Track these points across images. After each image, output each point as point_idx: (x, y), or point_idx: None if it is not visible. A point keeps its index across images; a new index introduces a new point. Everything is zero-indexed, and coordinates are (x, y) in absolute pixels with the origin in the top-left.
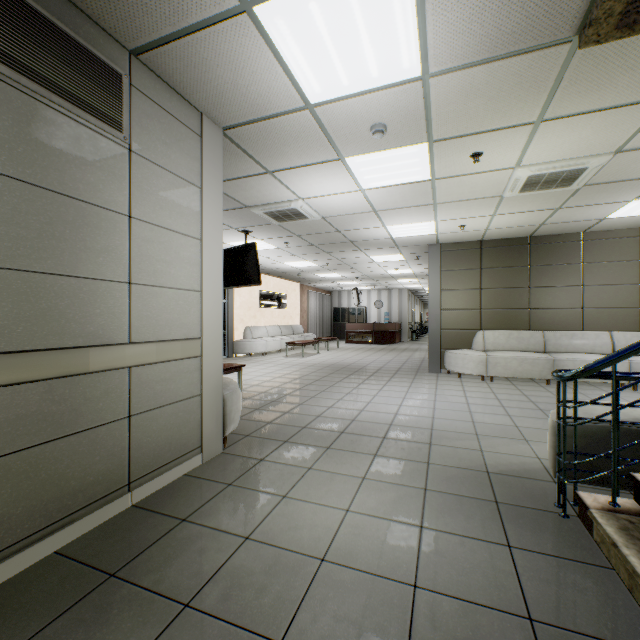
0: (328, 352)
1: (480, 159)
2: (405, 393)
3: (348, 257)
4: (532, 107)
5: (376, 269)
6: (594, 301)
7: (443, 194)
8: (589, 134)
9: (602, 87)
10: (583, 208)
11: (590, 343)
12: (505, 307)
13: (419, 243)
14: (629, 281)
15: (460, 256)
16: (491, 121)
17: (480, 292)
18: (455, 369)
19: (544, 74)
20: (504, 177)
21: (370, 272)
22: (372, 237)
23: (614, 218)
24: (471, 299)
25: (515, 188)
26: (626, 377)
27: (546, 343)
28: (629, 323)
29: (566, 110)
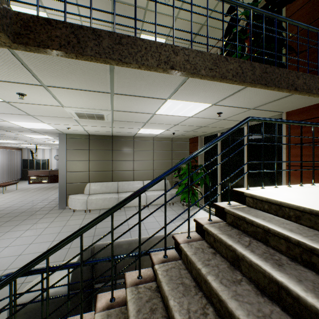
0: (1, 195)
1: (30, 97)
2: (15, 239)
3: (4, 133)
4: (27, 75)
5: (40, 140)
6: (138, 167)
7: (30, 111)
8: (88, 99)
9: (65, 78)
10: (124, 128)
11: (136, 187)
12: (101, 170)
13: (51, 132)
14: (150, 159)
15: (78, 142)
16: (2, 76)
17: (89, 162)
18: (71, 207)
19: (5, 56)
20: (62, 109)
21: (37, 141)
22: (7, 125)
23: (141, 133)
24: (84, 166)
25: (75, 116)
26: (46, 271)
27: (118, 188)
28: (150, 177)
29: (57, 84)
